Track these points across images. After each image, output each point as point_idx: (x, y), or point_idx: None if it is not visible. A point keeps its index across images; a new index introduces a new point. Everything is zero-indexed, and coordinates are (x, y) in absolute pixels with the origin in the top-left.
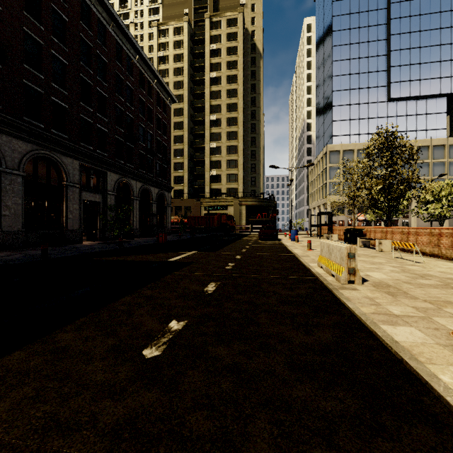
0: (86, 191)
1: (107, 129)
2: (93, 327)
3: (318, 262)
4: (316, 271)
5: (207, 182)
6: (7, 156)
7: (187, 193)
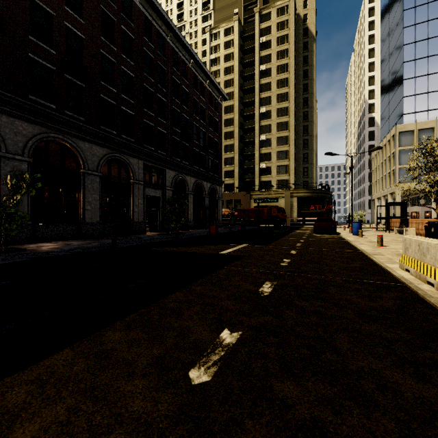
0: (149, 187)
1: (165, 130)
2: (140, 327)
3: (400, 263)
4: (400, 275)
5: (257, 175)
6: (89, 160)
7: (237, 187)
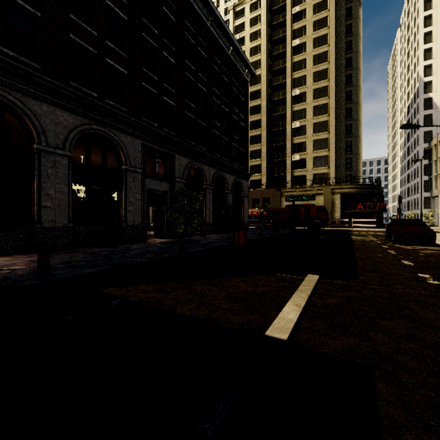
0: (150, 178)
1: (175, 103)
2: None
3: None
4: None
5: (289, 169)
6: (49, 131)
7: (266, 183)
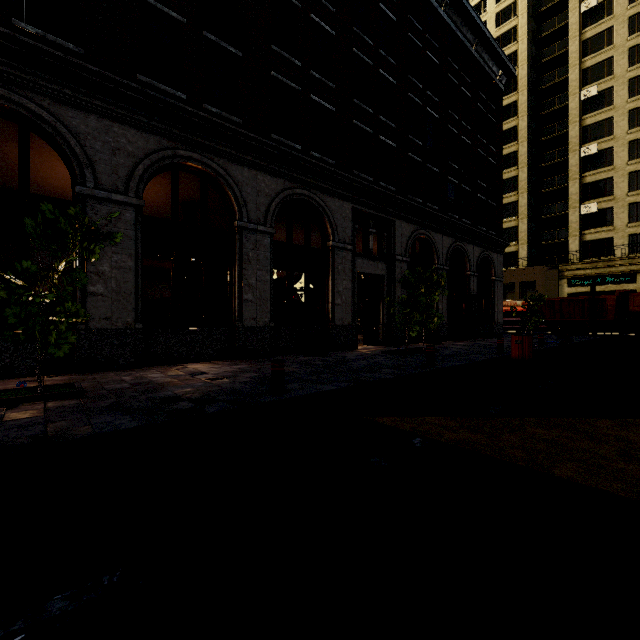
0: (362, 257)
1: (394, 142)
2: None
3: None
4: None
5: (574, 230)
6: (250, 203)
7: (527, 257)
